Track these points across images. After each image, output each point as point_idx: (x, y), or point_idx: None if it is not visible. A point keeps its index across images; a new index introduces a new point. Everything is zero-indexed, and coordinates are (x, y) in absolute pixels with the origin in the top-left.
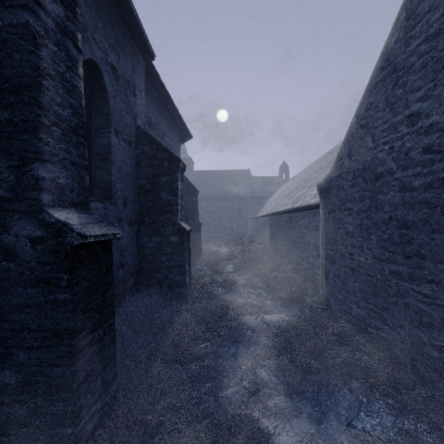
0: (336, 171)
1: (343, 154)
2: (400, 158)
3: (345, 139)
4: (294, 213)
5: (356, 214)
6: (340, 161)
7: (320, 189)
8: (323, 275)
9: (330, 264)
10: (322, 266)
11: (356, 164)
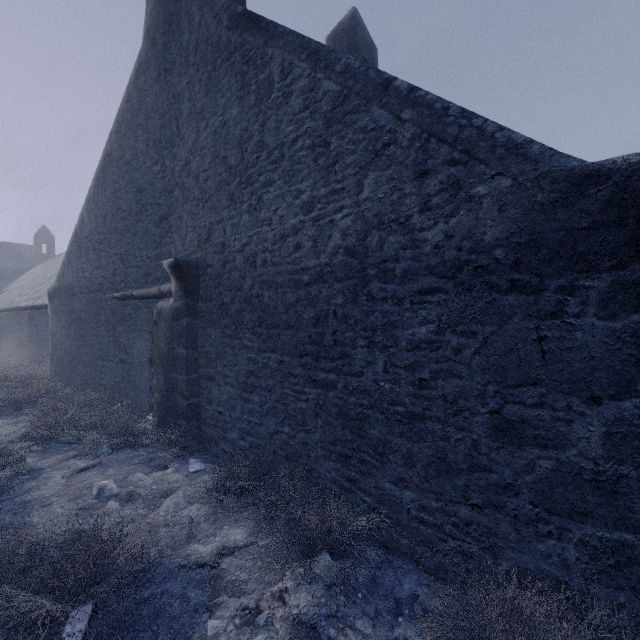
0: (58, 284)
1: (61, 274)
2: (80, 287)
3: (62, 264)
4: (37, 310)
5: (67, 315)
6: (59, 278)
7: (49, 293)
8: (51, 360)
9: (55, 351)
10: (51, 354)
11: (66, 283)
